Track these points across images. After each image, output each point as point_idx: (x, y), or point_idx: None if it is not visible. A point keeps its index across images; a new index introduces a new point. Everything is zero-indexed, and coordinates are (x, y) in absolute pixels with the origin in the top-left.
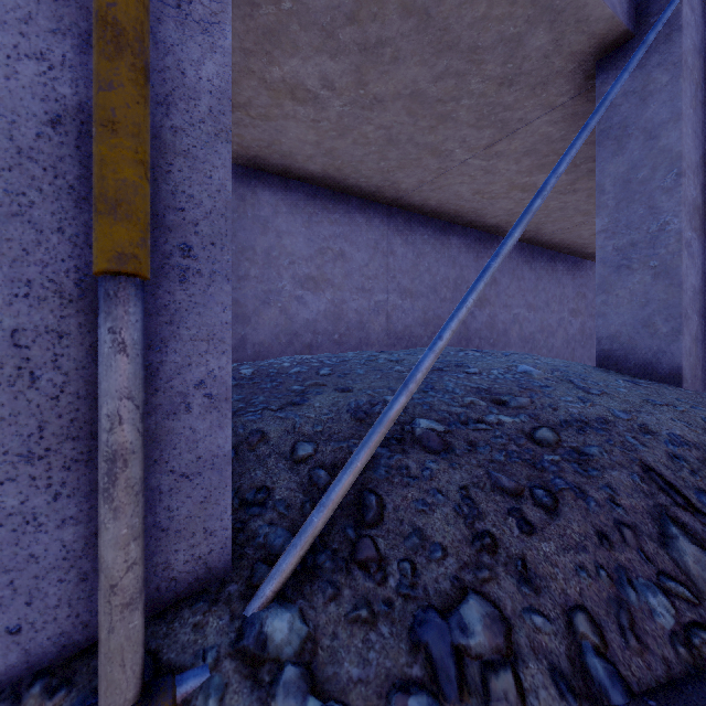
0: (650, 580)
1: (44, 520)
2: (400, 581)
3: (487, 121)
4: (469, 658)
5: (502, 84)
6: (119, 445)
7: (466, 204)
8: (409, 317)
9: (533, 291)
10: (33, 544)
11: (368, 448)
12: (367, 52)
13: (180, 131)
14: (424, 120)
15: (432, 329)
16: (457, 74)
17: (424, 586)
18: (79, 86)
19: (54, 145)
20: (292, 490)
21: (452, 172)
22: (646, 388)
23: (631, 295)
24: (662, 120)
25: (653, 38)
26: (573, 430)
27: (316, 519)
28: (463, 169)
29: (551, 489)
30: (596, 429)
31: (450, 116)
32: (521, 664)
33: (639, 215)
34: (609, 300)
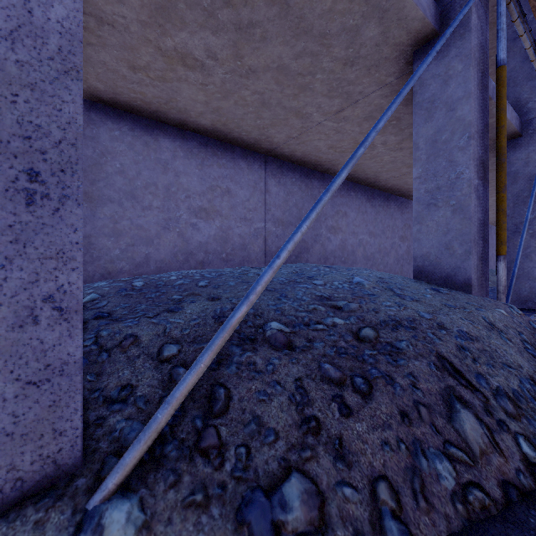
0: (438, 449)
1: None
2: (235, 465)
3: (336, 93)
4: (286, 532)
5: (346, 64)
6: None
7: (323, 156)
8: (281, 240)
9: (373, 222)
10: None
11: (212, 351)
12: (242, 31)
13: (26, 65)
14: (288, 89)
15: (299, 250)
16: (312, 54)
17: (255, 468)
18: None
19: None
20: (153, 386)
21: (312, 131)
22: (446, 295)
23: (437, 225)
24: (458, 97)
25: (450, 33)
26: (389, 329)
27: (160, 415)
28: (320, 128)
29: (367, 377)
30: (406, 327)
31: (308, 87)
32: (330, 533)
33: (442, 167)
34: (422, 229)
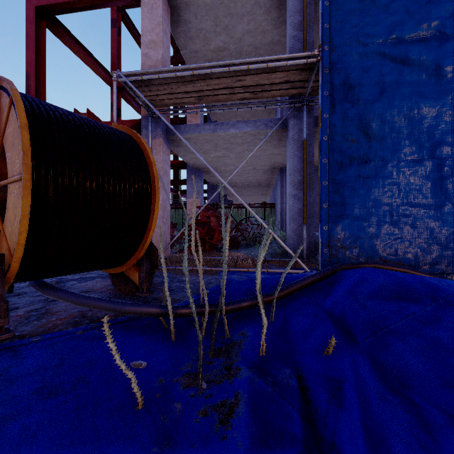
0: None
1: (297, 244)
2: None
3: None
4: None
5: None
6: (305, 237)
7: None
8: None
9: None
10: (297, 246)
11: None
12: None
13: (308, 207)
14: None
15: None
16: None
17: None
18: (300, 206)
19: (298, 212)
20: None
21: None
22: None
23: None
24: None
25: None
26: None
27: None
28: None
29: None
30: None
31: None
32: None
33: None
34: None
